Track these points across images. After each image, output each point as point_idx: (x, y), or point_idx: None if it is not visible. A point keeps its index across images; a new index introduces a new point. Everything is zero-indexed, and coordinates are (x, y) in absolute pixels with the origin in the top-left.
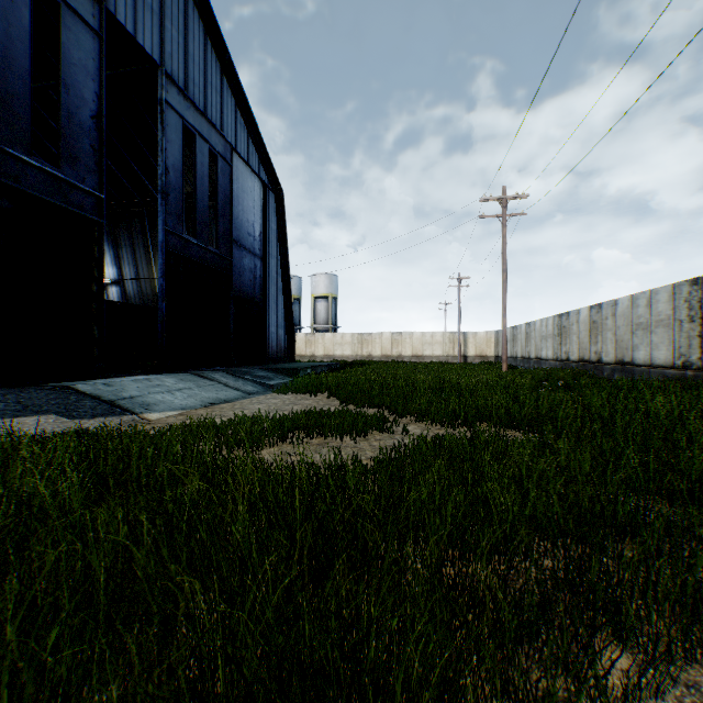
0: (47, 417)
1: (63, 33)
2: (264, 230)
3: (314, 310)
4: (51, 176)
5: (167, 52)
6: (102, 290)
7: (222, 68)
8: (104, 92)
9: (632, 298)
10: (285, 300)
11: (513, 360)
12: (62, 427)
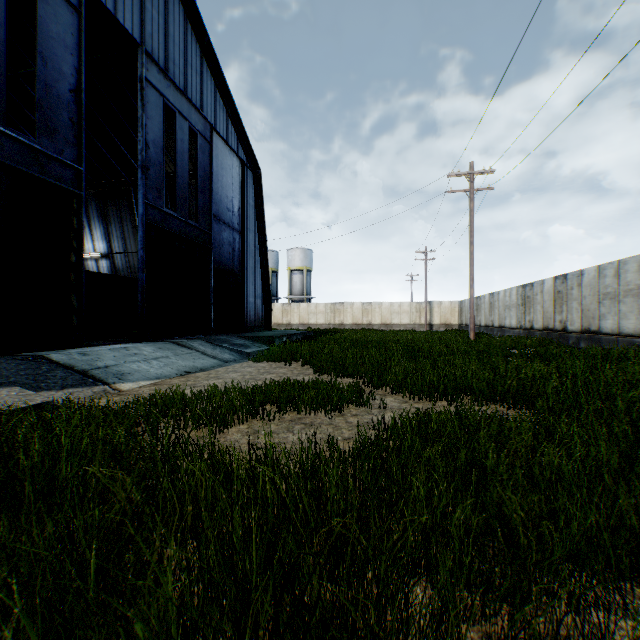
0: (10, 390)
1: (40, 6)
2: (242, 205)
3: (290, 282)
4: (27, 147)
5: (147, 32)
6: (81, 261)
7: (202, 51)
8: (83, 67)
9: (598, 268)
10: (262, 272)
11: (477, 329)
12: (23, 401)
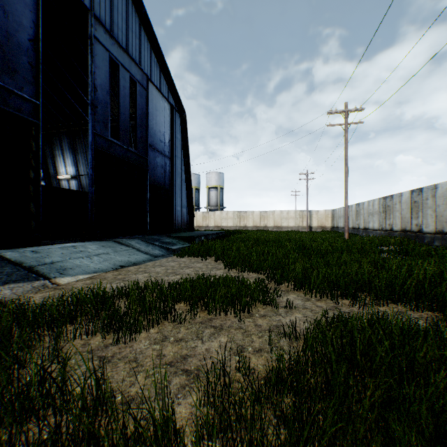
0: None
1: None
2: (171, 138)
3: (208, 196)
4: None
5: (96, 1)
6: (39, 176)
7: (140, 20)
8: (40, 22)
9: None
10: (187, 188)
11: None
12: None
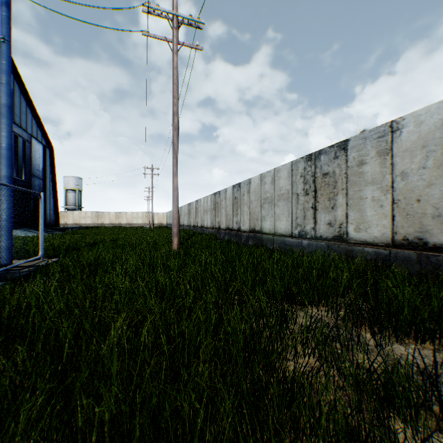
0: None
1: None
2: (45, 167)
3: (66, 197)
4: None
5: None
6: None
7: (28, 103)
8: None
9: (184, 206)
10: (54, 197)
11: (170, 225)
12: None
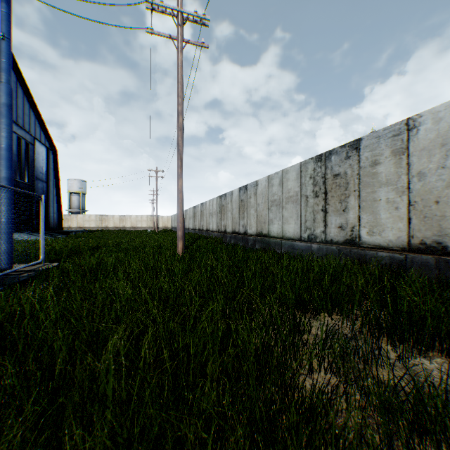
0: None
1: None
2: (48, 169)
3: (70, 200)
4: None
5: None
6: None
7: (31, 105)
8: None
9: (189, 209)
10: (58, 200)
11: (175, 229)
12: None
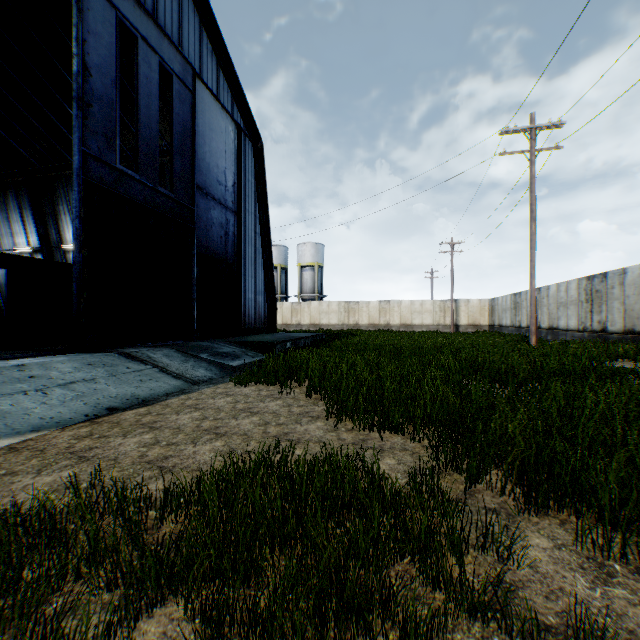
0: None
1: None
2: (238, 180)
3: (300, 279)
4: None
5: None
6: None
7: None
8: None
9: None
10: (264, 263)
11: (515, 330)
12: None
